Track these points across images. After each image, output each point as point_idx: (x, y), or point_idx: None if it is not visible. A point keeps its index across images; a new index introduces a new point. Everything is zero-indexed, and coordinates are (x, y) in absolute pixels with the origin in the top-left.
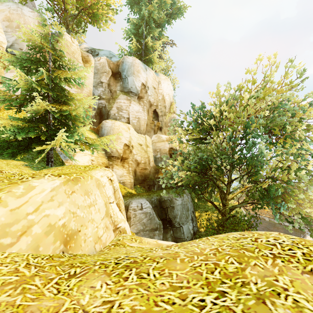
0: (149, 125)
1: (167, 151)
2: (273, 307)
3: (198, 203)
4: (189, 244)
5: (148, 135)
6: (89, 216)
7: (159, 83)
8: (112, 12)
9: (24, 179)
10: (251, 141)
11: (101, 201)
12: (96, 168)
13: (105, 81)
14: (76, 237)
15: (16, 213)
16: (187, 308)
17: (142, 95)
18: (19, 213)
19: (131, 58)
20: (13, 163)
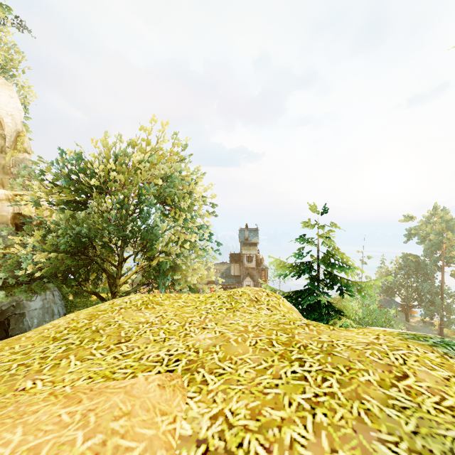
0: None
1: (9, 219)
2: (103, 331)
3: (75, 300)
4: (40, 327)
5: None
6: None
7: None
8: None
9: None
10: (146, 211)
11: None
12: None
13: None
14: None
15: None
16: (29, 356)
17: None
18: None
19: None
20: None
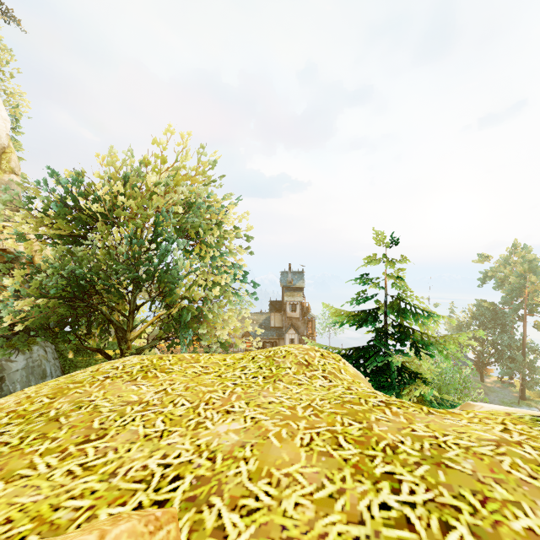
0: None
1: None
2: (66, 419)
3: (76, 358)
4: None
5: None
6: None
7: None
8: None
9: None
10: (164, 246)
11: None
12: None
13: None
14: None
15: None
16: None
17: None
18: None
19: None
20: None
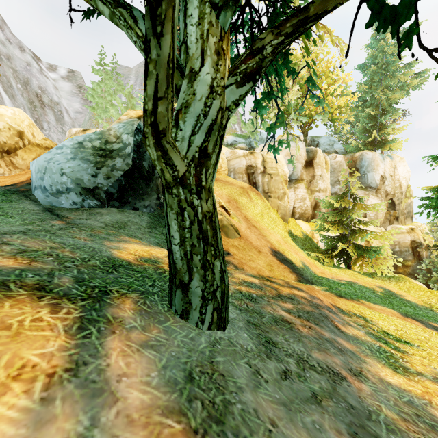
0: (384, 216)
1: (408, 244)
2: None
3: None
4: None
5: (382, 226)
6: None
7: (394, 168)
8: (351, 113)
9: None
10: None
11: None
12: (408, 279)
13: (342, 179)
14: None
15: None
16: None
17: (379, 186)
18: None
19: (371, 154)
20: (354, 272)
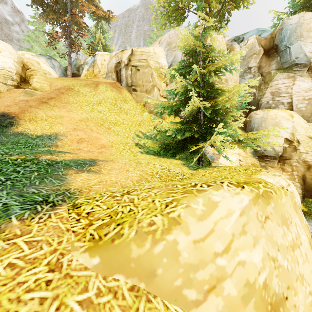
0: None
1: None
2: None
3: None
4: None
5: None
6: (295, 269)
7: None
8: None
9: (198, 187)
10: None
11: (304, 236)
12: (259, 172)
13: (254, 65)
14: (282, 311)
15: (201, 249)
16: None
17: None
18: (204, 250)
19: (296, 17)
20: (174, 161)
